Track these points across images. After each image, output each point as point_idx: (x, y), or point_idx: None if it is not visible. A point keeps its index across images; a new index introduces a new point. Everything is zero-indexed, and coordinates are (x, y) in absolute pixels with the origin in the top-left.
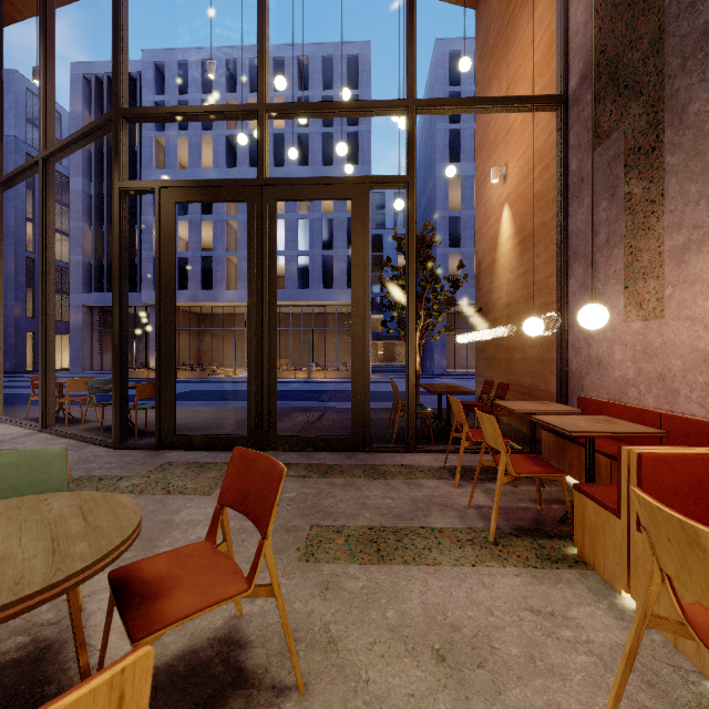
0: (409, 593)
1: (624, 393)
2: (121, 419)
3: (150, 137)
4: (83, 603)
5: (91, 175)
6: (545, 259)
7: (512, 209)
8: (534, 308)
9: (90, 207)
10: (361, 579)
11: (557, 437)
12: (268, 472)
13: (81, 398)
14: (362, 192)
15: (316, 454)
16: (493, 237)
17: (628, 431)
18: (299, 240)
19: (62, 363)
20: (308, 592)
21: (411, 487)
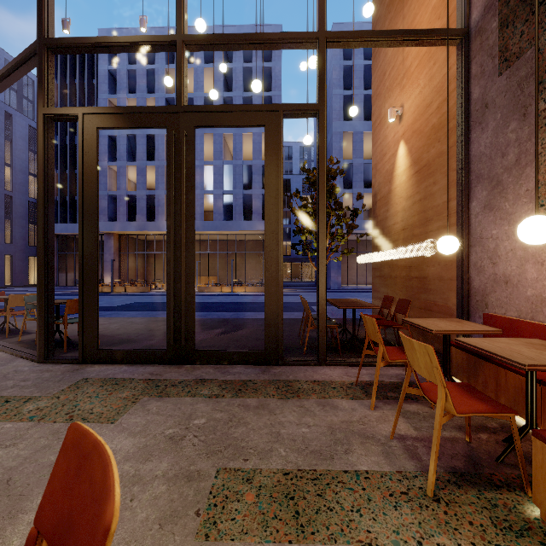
0: None
1: (539, 312)
2: (45, 334)
3: (104, 99)
4: None
5: (57, 129)
6: (443, 185)
7: (408, 144)
8: (431, 231)
9: (56, 155)
10: None
11: (468, 354)
12: (97, 501)
13: (23, 312)
14: (275, 119)
15: (231, 368)
16: (389, 171)
17: None
18: (224, 182)
19: (35, 280)
20: None
21: (326, 410)
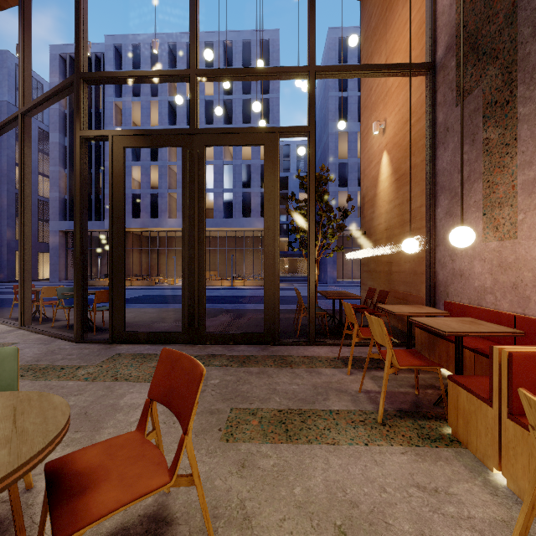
0: (313, 470)
1: (482, 299)
2: (81, 319)
3: (110, 102)
4: (34, 481)
5: (65, 131)
6: (417, 193)
7: (390, 155)
8: (408, 231)
9: (65, 155)
10: (272, 458)
11: (428, 333)
12: (190, 372)
13: (53, 302)
14: (273, 139)
15: (236, 347)
16: (374, 177)
17: (493, 331)
18: (225, 181)
19: (44, 275)
20: (227, 469)
21: (312, 375)
